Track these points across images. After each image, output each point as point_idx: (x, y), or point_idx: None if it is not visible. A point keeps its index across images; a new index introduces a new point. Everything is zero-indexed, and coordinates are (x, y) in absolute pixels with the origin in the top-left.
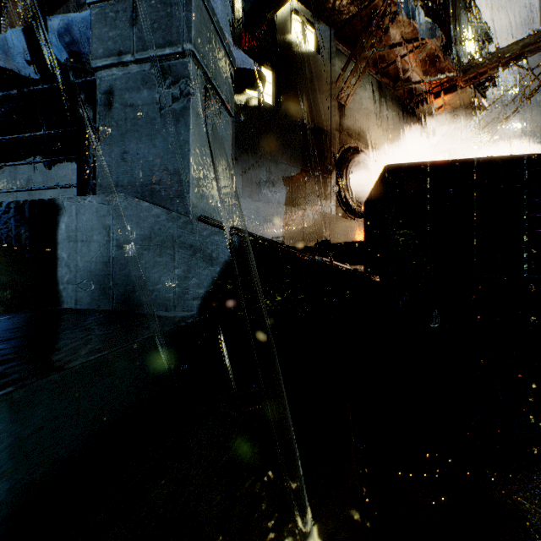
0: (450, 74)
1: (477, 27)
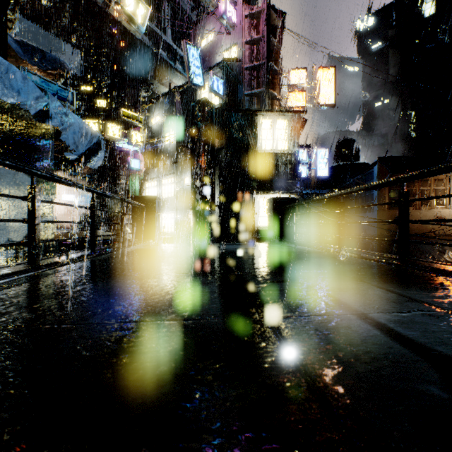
0: None
1: None
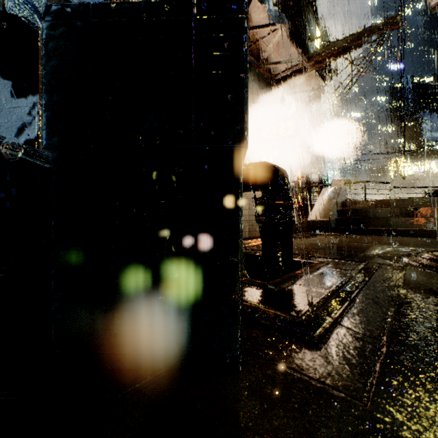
0: (299, 59)
1: (322, 30)
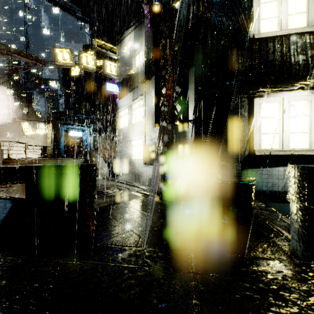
0: None
1: None
